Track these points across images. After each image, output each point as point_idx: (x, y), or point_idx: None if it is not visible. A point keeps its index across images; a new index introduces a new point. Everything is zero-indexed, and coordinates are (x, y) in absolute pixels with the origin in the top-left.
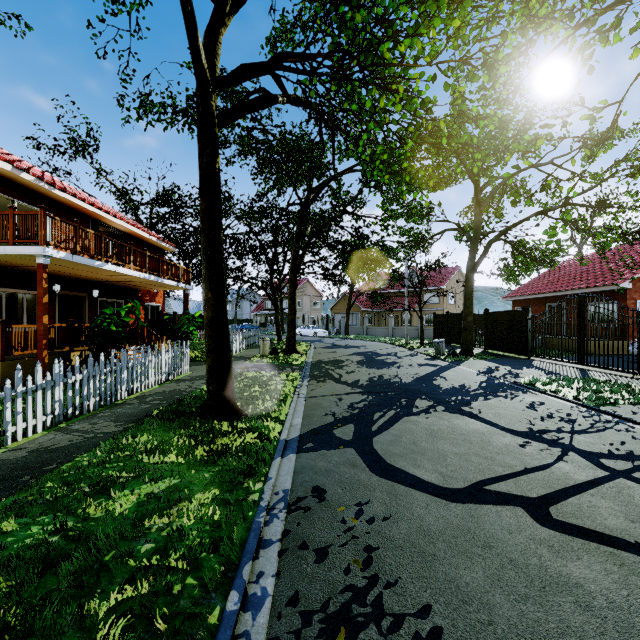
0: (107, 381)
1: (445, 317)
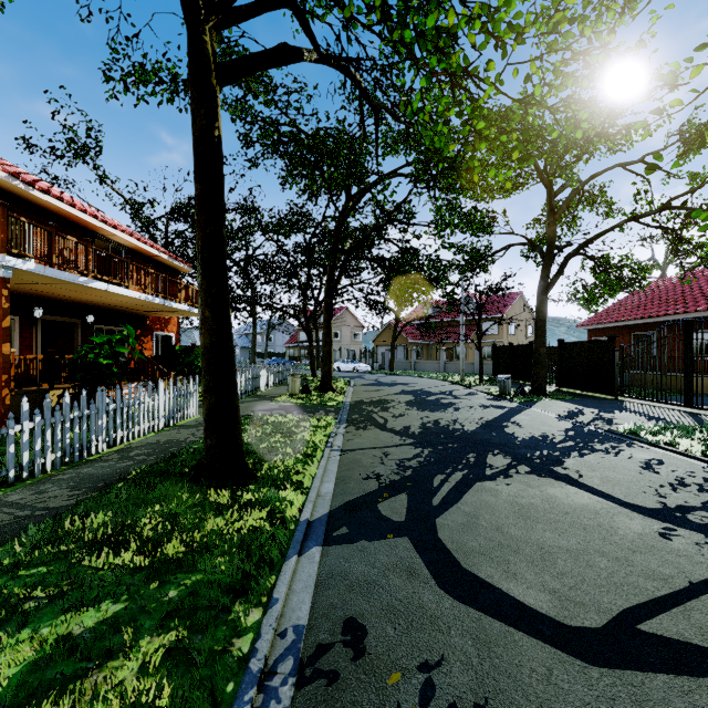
0: (75, 430)
1: (508, 349)
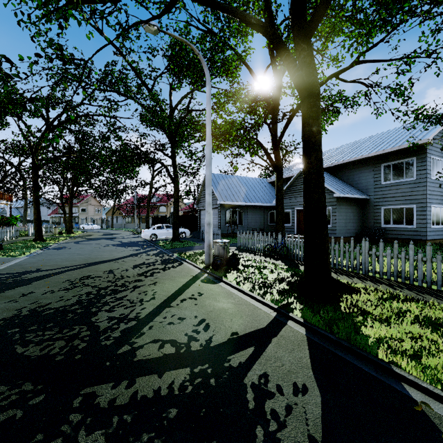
0: None
1: (154, 218)
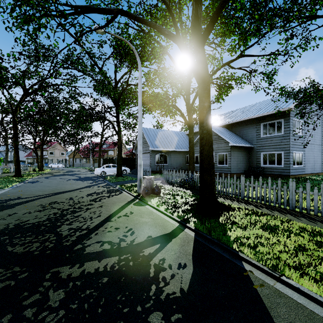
0: None
1: (104, 160)
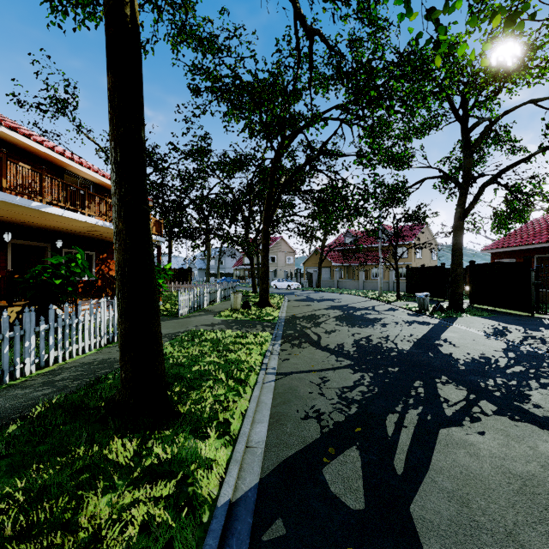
0: None
1: (420, 270)
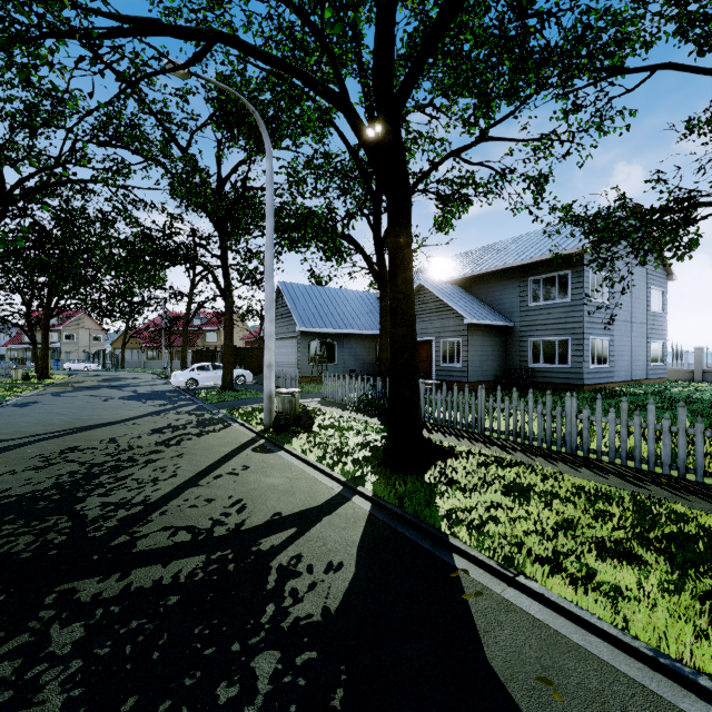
0: None
1: (196, 353)
